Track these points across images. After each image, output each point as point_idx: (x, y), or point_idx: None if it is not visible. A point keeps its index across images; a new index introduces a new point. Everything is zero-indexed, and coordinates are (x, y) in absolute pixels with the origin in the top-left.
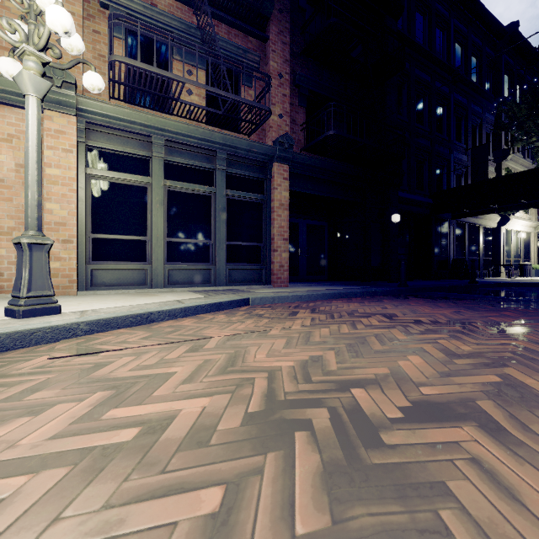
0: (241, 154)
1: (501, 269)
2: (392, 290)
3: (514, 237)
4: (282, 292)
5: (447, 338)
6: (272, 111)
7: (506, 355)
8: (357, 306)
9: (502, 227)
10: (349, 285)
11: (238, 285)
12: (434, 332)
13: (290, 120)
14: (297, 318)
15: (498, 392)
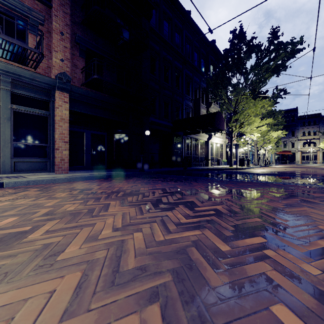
0: (25, 81)
1: (209, 161)
2: (131, 174)
3: (215, 146)
4: (47, 177)
5: (80, 202)
6: (55, 56)
7: (83, 211)
8: (83, 185)
9: (209, 141)
10: (113, 171)
11: (24, 173)
12: (83, 199)
13: (72, 64)
14: (11, 196)
15: (1, 238)
